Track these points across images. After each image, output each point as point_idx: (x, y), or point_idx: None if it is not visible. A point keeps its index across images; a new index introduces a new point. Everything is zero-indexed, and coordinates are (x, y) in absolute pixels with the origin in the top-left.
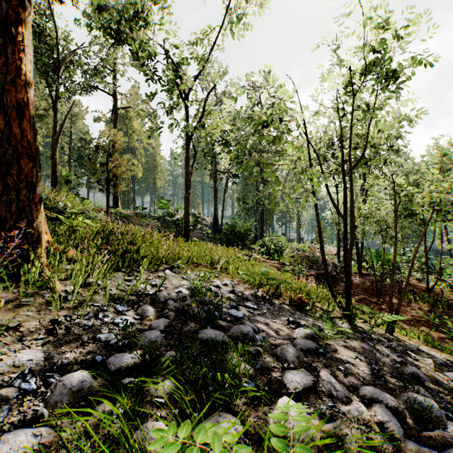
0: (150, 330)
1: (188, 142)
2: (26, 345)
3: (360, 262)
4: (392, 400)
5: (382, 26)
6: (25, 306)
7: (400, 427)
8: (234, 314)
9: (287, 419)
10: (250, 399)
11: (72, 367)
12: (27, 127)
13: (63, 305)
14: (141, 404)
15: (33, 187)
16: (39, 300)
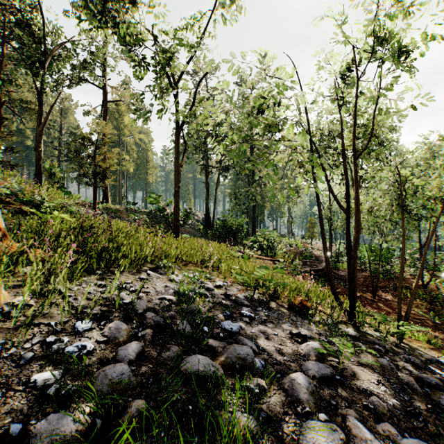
0: (113, 364)
1: (178, 133)
2: None
3: None
4: None
5: None
6: None
7: None
8: (228, 328)
9: None
10: None
11: None
12: None
13: (1, 325)
14: None
15: None
16: None
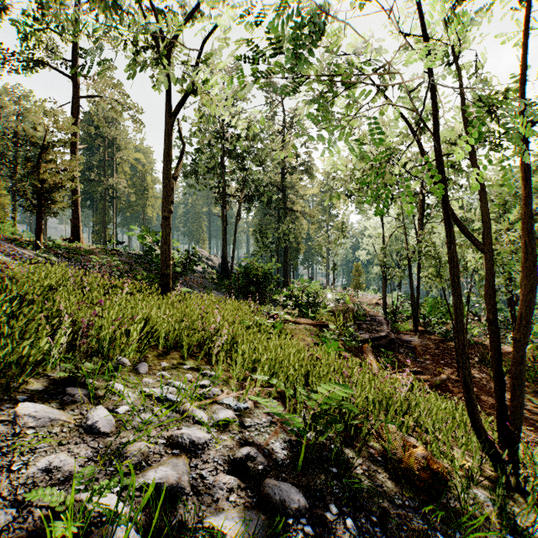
0: None
1: (168, 122)
2: None
3: (417, 316)
4: None
5: None
6: None
7: None
8: None
9: None
10: None
11: None
12: None
13: None
14: None
15: None
16: None
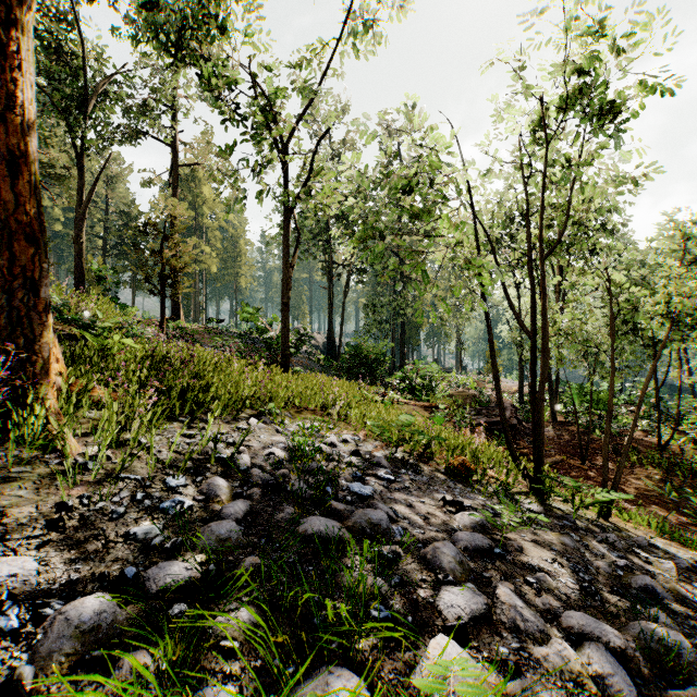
0: (219, 521)
1: (287, 218)
2: (11, 547)
3: (554, 405)
4: (616, 637)
5: (593, 32)
6: (15, 481)
7: (631, 685)
8: (358, 491)
9: (445, 676)
10: (382, 641)
11: (85, 586)
12: (26, 191)
13: (79, 478)
14: (198, 651)
15: (35, 287)
16: (41, 470)
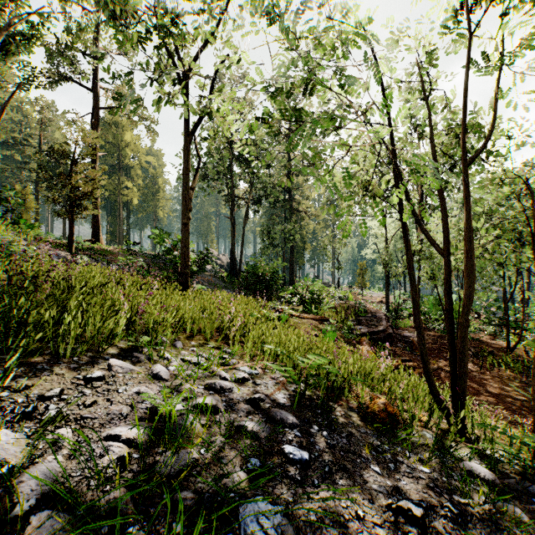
0: None
1: (187, 141)
2: None
3: None
4: None
5: None
6: None
7: None
8: None
9: None
10: None
11: None
12: None
13: None
14: None
15: None
16: None
